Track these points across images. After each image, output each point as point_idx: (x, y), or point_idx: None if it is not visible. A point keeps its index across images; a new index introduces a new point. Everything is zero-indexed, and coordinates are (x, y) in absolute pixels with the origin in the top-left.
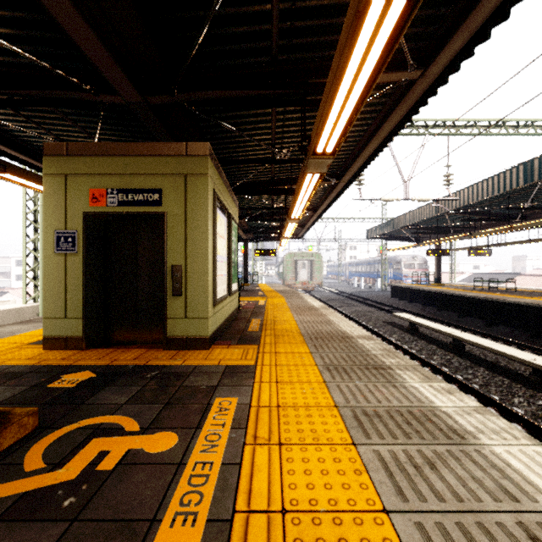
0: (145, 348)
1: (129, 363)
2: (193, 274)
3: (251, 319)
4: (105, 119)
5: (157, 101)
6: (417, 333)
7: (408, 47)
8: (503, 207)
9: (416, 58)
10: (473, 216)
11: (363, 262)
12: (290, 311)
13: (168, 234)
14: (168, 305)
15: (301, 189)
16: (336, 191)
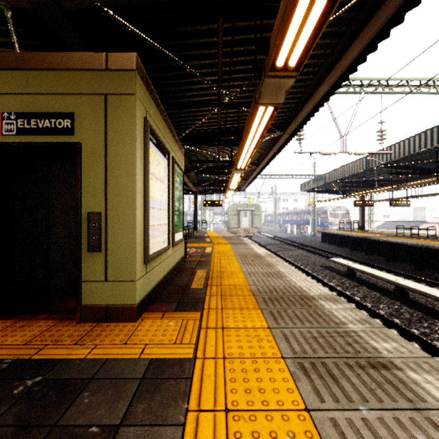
0: (54, 319)
1: (11, 354)
2: (116, 224)
3: (197, 270)
4: (32, 51)
5: (72, 3)
6: (356, 278)
7: None
8: (430, 160)
9: None
10: (400, 170)
11: (295, 212)
12: (237, 259)
13: (83, 171)
14: (83, 264)
15: (249, 131)
16: (279, 144)
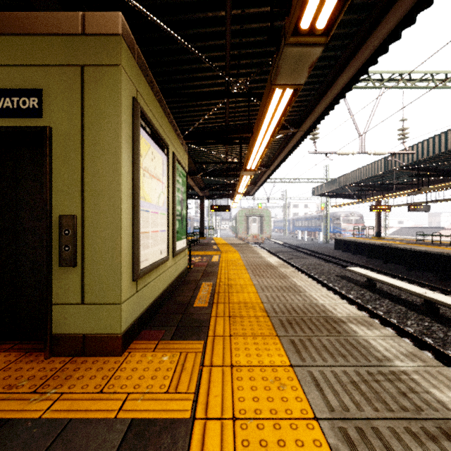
0: (19, 351)
1: None
2: (95, 231)
3: (201, 283)
4: None
5: None
6: (376, 289)
7: None
8: None
9: None
10: (421, 172)
11: (305, 217)
12: (247, 270)
13: (54, 164)
14: (54, 282)
15: (261, 124)
16: (293, 143)
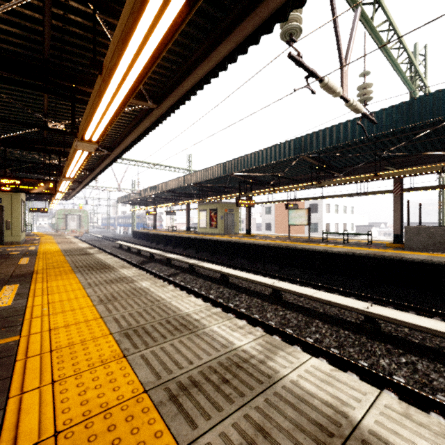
0: None
1: None
2: (15, 223)
3: (34, 241)
4: None
5: None
6: (121, 248)
7: (88, 166)
8: (163, 197)
9: (90, 169)
10: (157, 198)
11: (126, 216)
12: (54, 239)
13: (5, 211)
14: (5, 232)
15: (57, 193)
16: (82, 186)
